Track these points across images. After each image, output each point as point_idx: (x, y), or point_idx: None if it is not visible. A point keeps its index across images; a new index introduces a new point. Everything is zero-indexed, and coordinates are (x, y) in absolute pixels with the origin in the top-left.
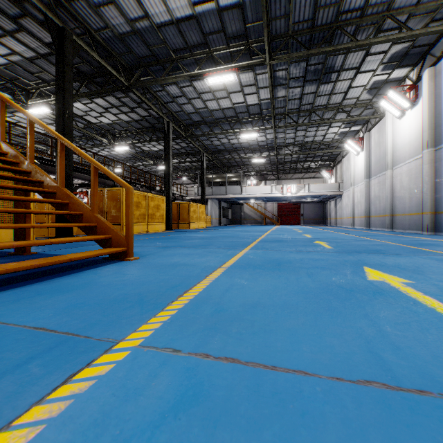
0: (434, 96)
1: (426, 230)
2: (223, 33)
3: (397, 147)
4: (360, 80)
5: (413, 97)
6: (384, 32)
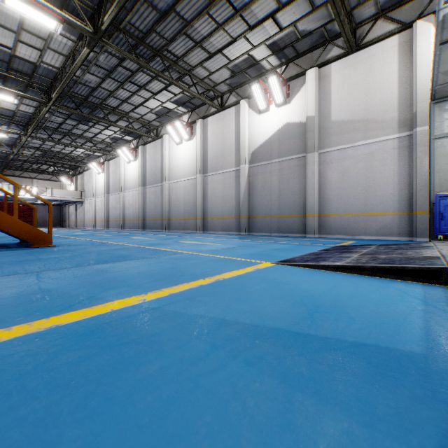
0: (144, 161)
1: (141, 228)
2: (9, 64)
3: (127, 180)
4: (107, 132)
5: (135, 155)
6: (123, 120)
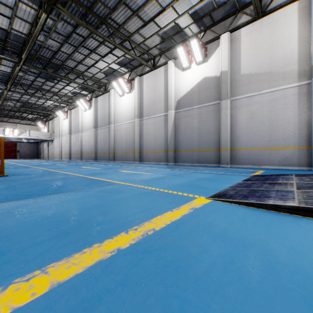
0: (96, 109)
1: (94, 159)
2: None
3: (84, 123)
4: (69, 88)
5: (89, 105)
6: (80, 78)
